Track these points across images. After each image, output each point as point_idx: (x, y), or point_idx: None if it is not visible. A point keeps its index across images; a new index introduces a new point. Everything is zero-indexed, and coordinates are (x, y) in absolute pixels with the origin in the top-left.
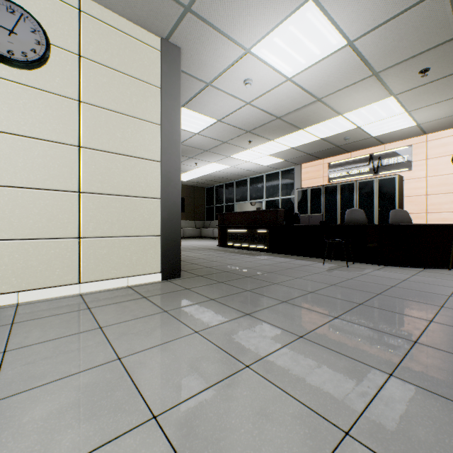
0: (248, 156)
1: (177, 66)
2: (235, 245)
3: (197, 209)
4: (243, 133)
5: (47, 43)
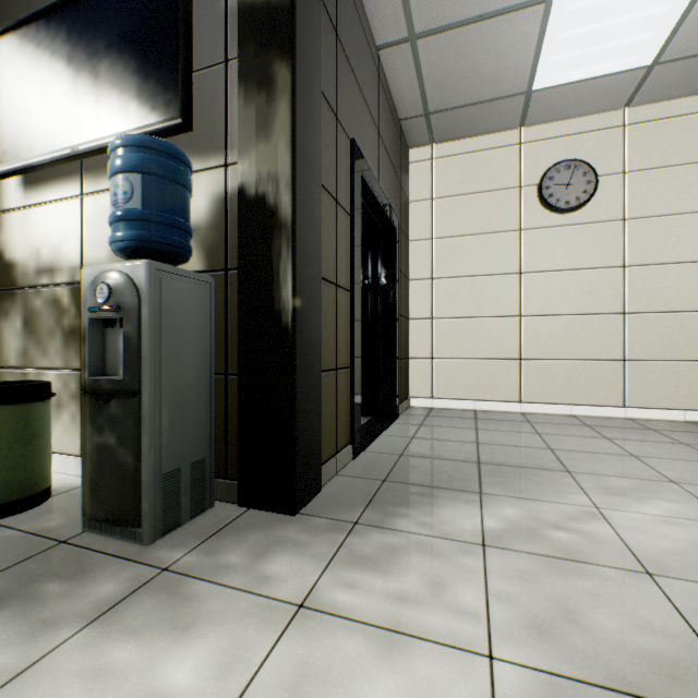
0: None
1: None
2: None
3: None
4: None
5: (595, 179)
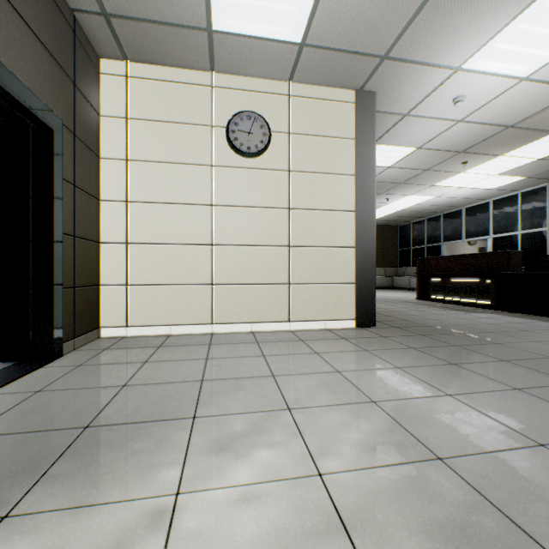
0: (462, 181)
1: (371, 112)
2: (441, 298)
3: (386, 253)
4: (452, 155)
5: (269, 133)
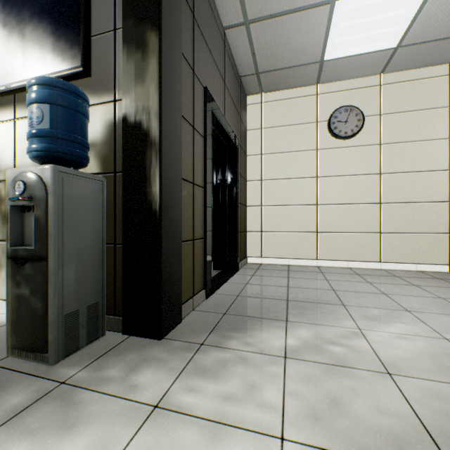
0: None
1: None
2: None
3: None
4: None
5: (363, 118)
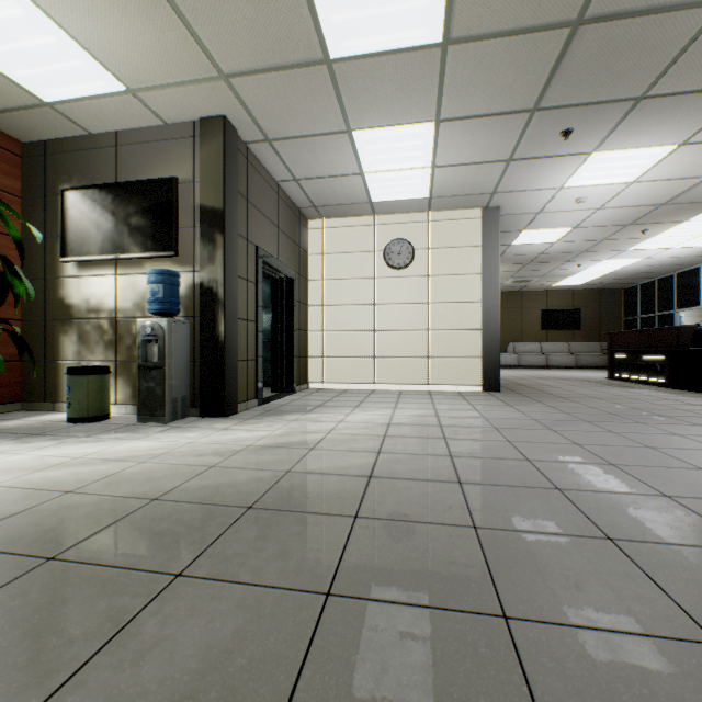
0: (663, 243)
1: (495, 223)
2: (624, 376)
3: (604, 323)
4: (621, 227)
5: (413, 252)
